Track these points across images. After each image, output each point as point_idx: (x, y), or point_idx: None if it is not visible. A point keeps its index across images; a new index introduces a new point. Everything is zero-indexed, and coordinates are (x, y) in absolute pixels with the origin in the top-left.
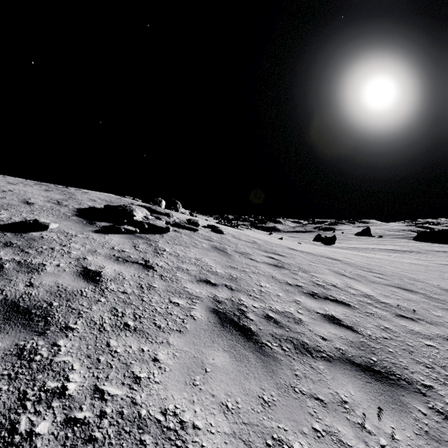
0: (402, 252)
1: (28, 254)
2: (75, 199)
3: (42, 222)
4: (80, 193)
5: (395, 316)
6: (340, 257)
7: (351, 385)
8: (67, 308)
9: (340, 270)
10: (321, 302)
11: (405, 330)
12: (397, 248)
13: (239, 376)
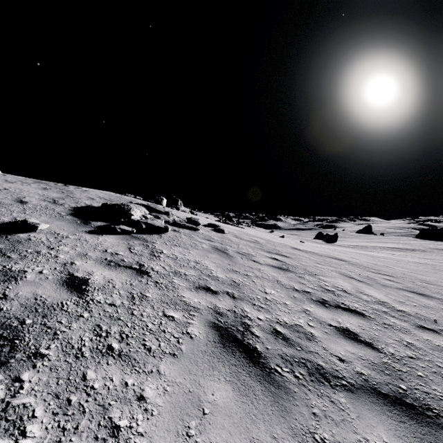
0: (406, 250)
1: (9, 259)
2: (73, 198)
3: (31, 222)
4: (79, 191)
5: (415, 327)
6: (345, 257)
7: (382, 426)
8: (41, 327)
9: (348, 272)
10: (333, 311)
11: (431, 345)
12: (400, 247)
13: (245, 420)
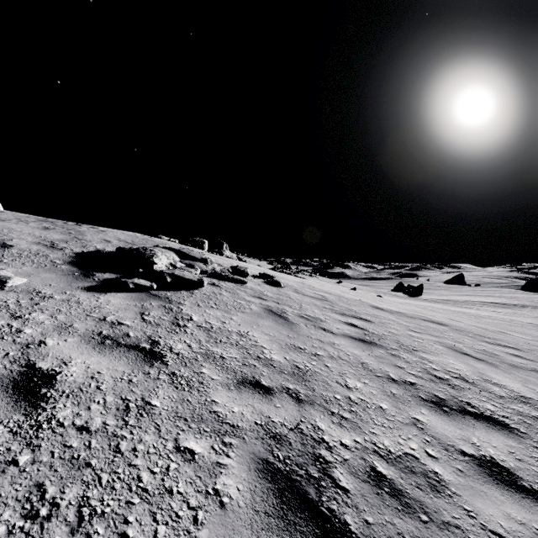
0: (513, 307)
1: None
2: (81, 240)
3: None
4: (93, 232)
5: None
6: (444, 319)
7: None
8: None
9: (456, 344)
10: (459, 421)
11: None
12: (504, 302)
13: None
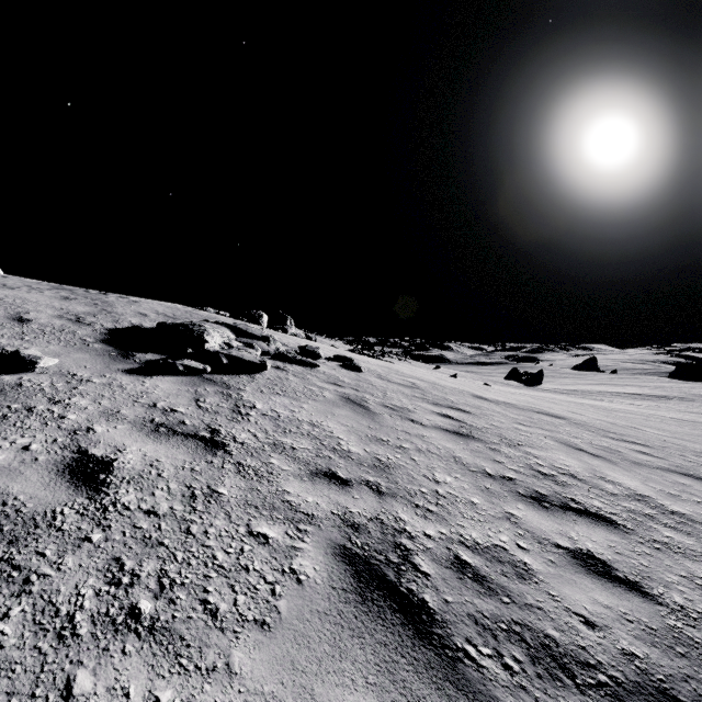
0: (656, 398)
1: None
2: (111, 313)
3: (26, 355)
4: (123, 303)
5: None
6: (562, 412)
7: None
8: (2, 565)
9: (572, 439)
10: (559, 516)
11: None
12: (646, 392)
13: None
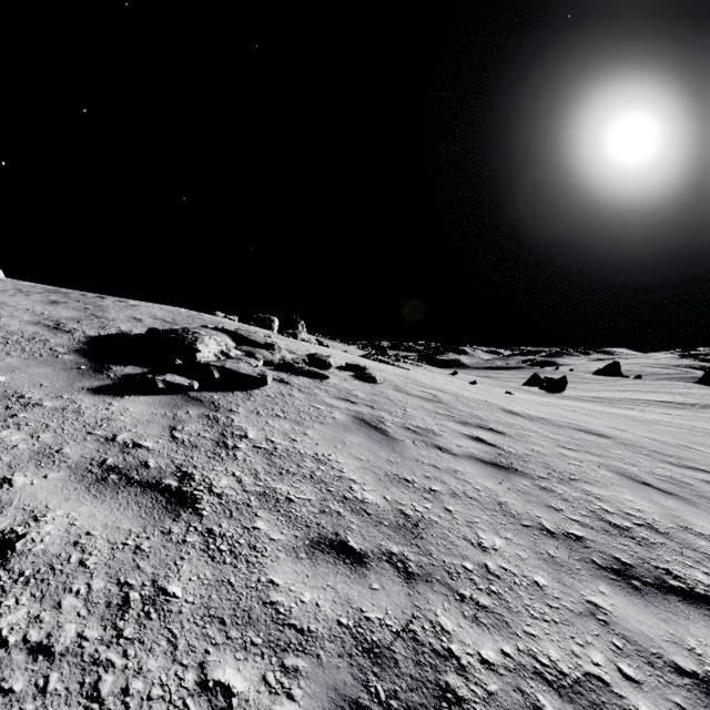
0: (691, 407)
1: None
2: (100, 319)
3: None
4: (119, 307)
5: None
6: (603, 428)
7: None
8: None
9: (629, 467)
10: (661, 606)
11: None
12: (677, 400)
13: None
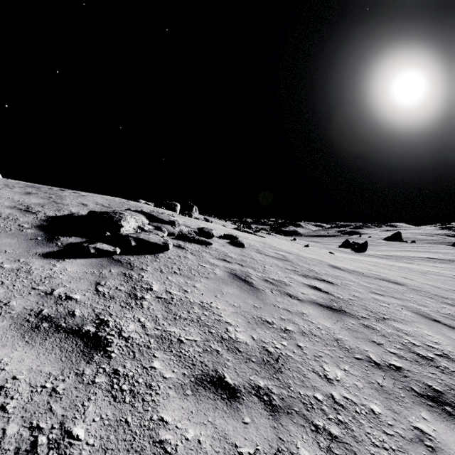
0: (450, 262)
1: None
2: (58, 204)
3: None
4: (73, 196)
5: None
6: (397, 278)
7: None
8: None
9: (422, 308)
10: None
11: None
12: (441, 257)
13: None
